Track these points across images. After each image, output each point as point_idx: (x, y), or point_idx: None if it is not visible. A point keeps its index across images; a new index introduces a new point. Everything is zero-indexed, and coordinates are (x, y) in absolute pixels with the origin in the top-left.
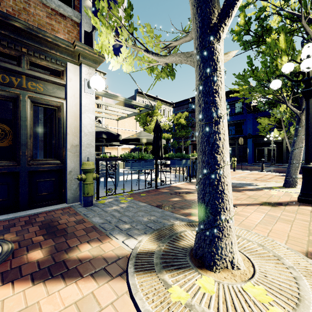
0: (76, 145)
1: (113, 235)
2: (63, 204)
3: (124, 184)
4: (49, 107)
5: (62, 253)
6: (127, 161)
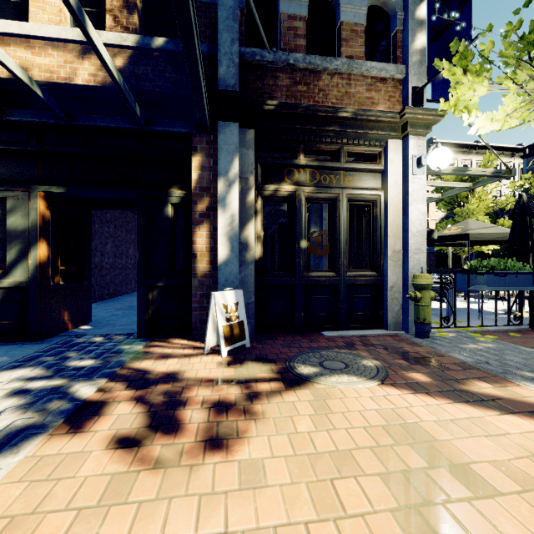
0: (398, 251)
1: (514, 380)
2: (382, 330)
3: (468, 312)
4: (363, 203)
5: (450, 382)
6: (478, 275)
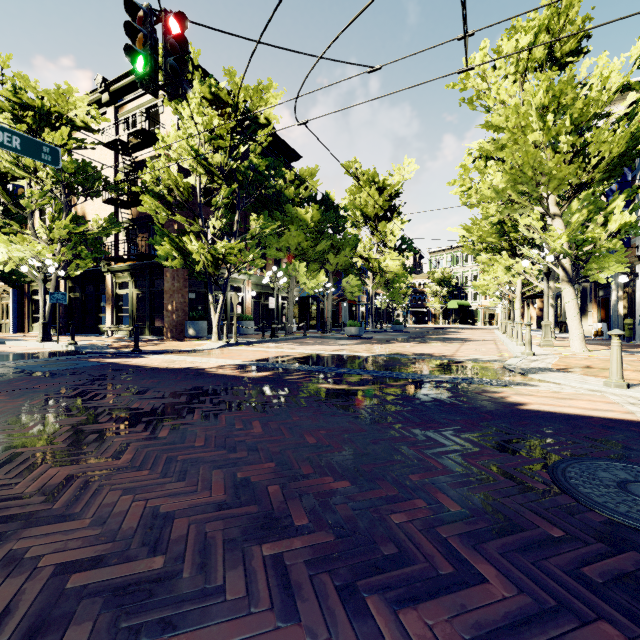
0: None
1: None
2: None
3: None
4: None
5: None
6: None
